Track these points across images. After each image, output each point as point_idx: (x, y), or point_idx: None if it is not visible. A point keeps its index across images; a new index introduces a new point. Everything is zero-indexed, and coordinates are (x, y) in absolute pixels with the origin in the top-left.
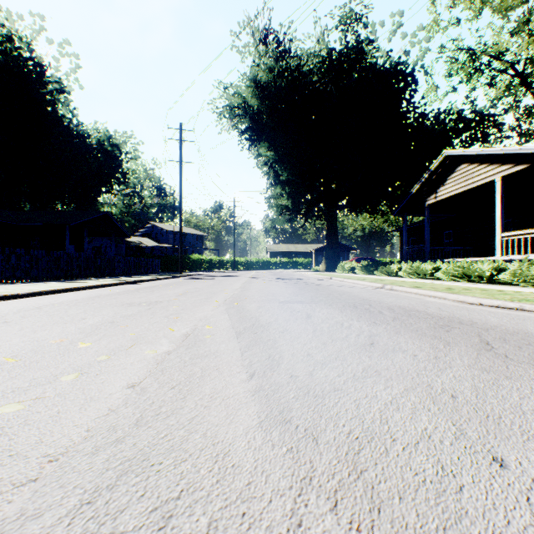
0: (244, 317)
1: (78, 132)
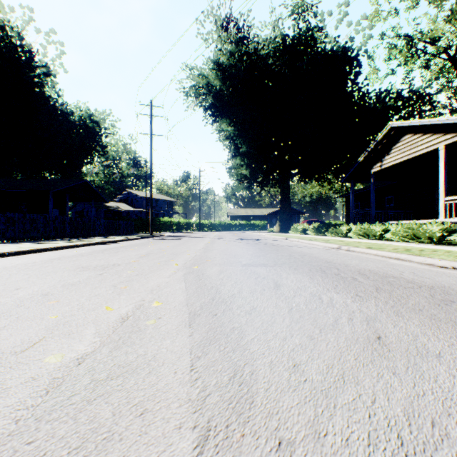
0: (203, 286)
1: (62, 110)
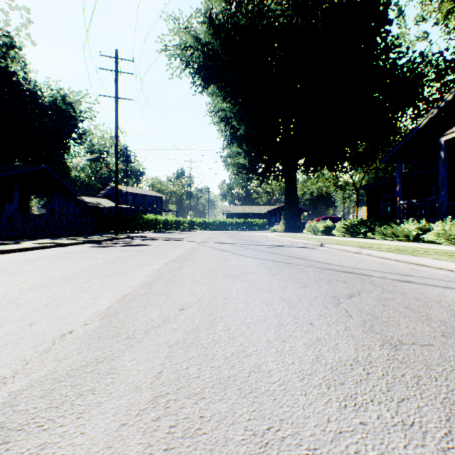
0: None
1: (30, 89)
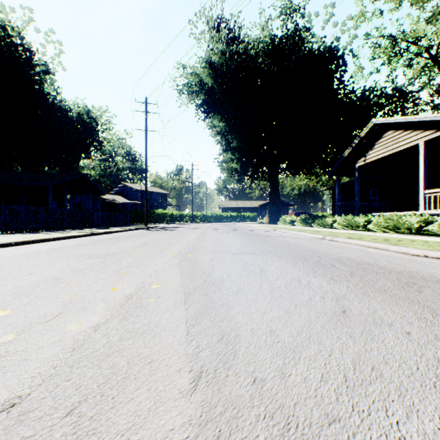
0: (196, 272)
1: (61, 107)
